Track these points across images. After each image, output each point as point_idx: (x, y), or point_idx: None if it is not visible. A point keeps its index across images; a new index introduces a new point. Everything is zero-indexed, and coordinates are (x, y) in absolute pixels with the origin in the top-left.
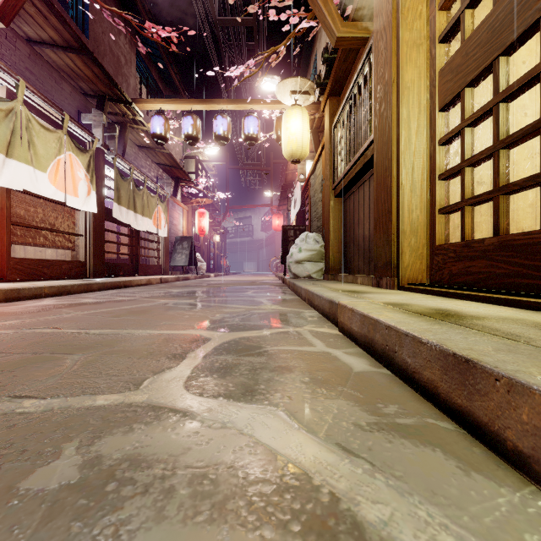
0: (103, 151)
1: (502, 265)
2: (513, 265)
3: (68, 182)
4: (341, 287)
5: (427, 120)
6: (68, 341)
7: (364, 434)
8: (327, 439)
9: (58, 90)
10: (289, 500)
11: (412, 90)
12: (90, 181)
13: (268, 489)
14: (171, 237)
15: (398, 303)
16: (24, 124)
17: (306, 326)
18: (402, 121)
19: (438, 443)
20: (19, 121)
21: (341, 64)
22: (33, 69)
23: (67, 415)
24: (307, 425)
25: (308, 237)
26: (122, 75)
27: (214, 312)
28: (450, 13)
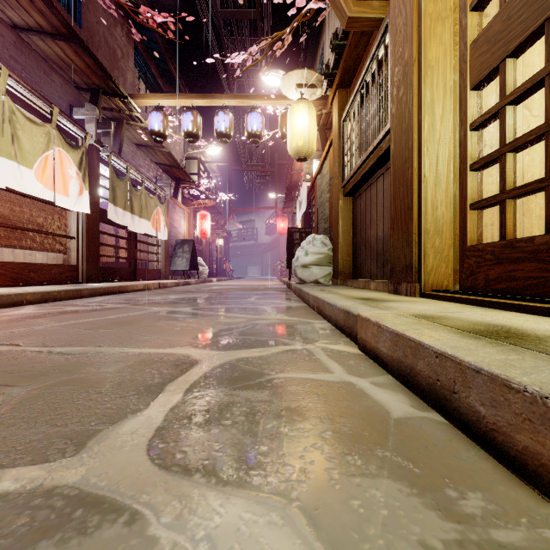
0: (97, 148)
1: None
2: None
3: (58, 180)
4: (355, 294)
5: (453, 104)
6: (19, 364)
7: None
8: None
9: (48, 82)
10: None
11: (437, 69)
12: (83, 179)
13: None
14: (171, 240)
15: (433, 316)
16: (6, 116)
17: (318, 342)
18: (425, 105)
19: None
20: (0, 112)
21: (352, 51)
22: (19, 58)
23: None
24: (340, 549)
25: (315, 240)
26: (118, 69)
27: (210, 323)
28: None
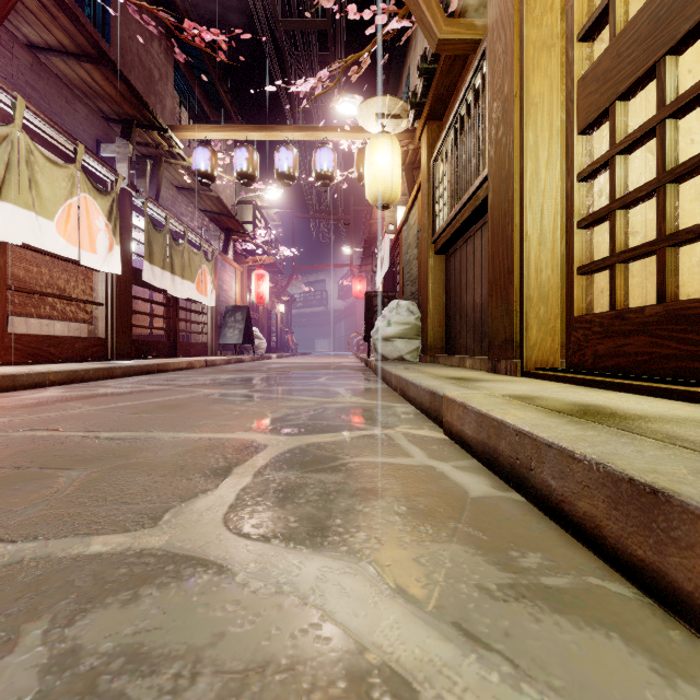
0: (130, 193)
1: (670, 344)
2: (687, 343)
3: (83, 233)
4: (445, 373)
5: (561, 148)
6: (67, 449)
7: (496, 605)
8: (438, 614)
9: (70, 113)
10: None
11: (541, 107)
12: (113, 232)
13: None
14: (220, 306)
15: (527, 396)
16: (23, 156)
17: (399, 427)
18: (528, 149)
19: (612, 622)
20: (16, 152)
21: (444, 77)
22: (36, 84)
23: (41, 571)
24: (406, 589)
25: (400, 307)
26: (155, 94)
27: (274, 406)
28: (592, 5)
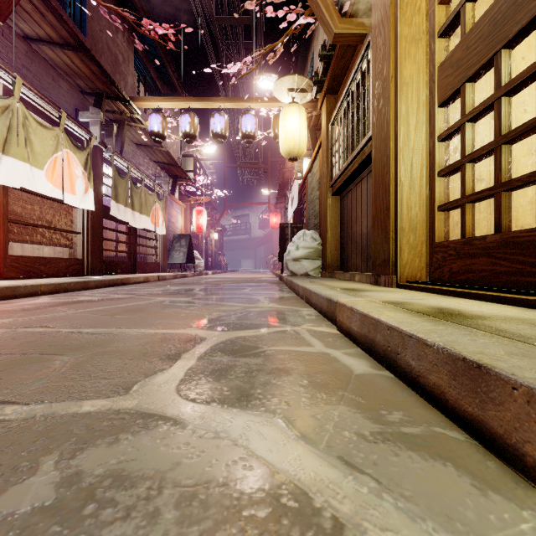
0: (101, 149)
1: (505, 263)
2: (516, 262)
3: (66, 179)
4: (339, 285)
5: (426, 116)
6: (59, 340)
7: (368, 445)
8: (328, 451)
9: (56, 88)
10: (287, 526)
11: (411, 85)
12: (88, 178)
13: (264, 512)
14: (169, 234)
15: (398, 302)
16: (20, 121)
17: (304, 325)
18: (401, 117)
19: (448, 456)
20: (15, 118)
21: (339, 61)
22: (30, 67)
23: (49, 423)
24: (306, 435)
25: (306, 235)
26: (119, 73)
27: (210, 310)
28: (449, 9)
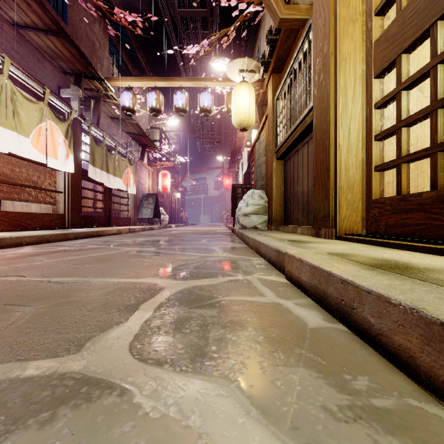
0: (80, 121)
1: (441, 217)
2: None
3: (49, 146)
4: (285, 237)
5: (361, 88)
6: (27, 290)
7: (339, 426)
8: (294, 436)
9: (41, 68)
10: None
11: (349, 60)
12: (69, 146)
13: None
14: (138, 194)
15: (343, 254)
16: (9, 96)
17: (255, 274)
18: (340, 88)
19: None
20: (4, 93)
21: (283, 44)
22: (18, 49)
23: None
24: (266, 410)
25: (254, 194)
26: (96, 57)
27: (171, 259)
28: None
